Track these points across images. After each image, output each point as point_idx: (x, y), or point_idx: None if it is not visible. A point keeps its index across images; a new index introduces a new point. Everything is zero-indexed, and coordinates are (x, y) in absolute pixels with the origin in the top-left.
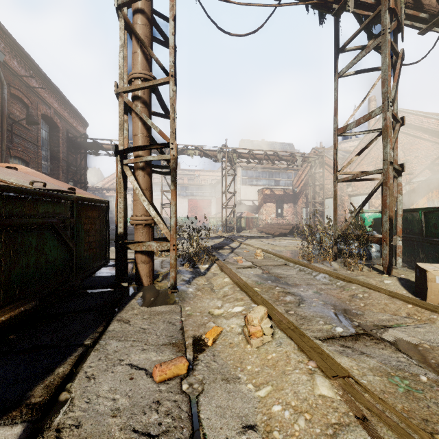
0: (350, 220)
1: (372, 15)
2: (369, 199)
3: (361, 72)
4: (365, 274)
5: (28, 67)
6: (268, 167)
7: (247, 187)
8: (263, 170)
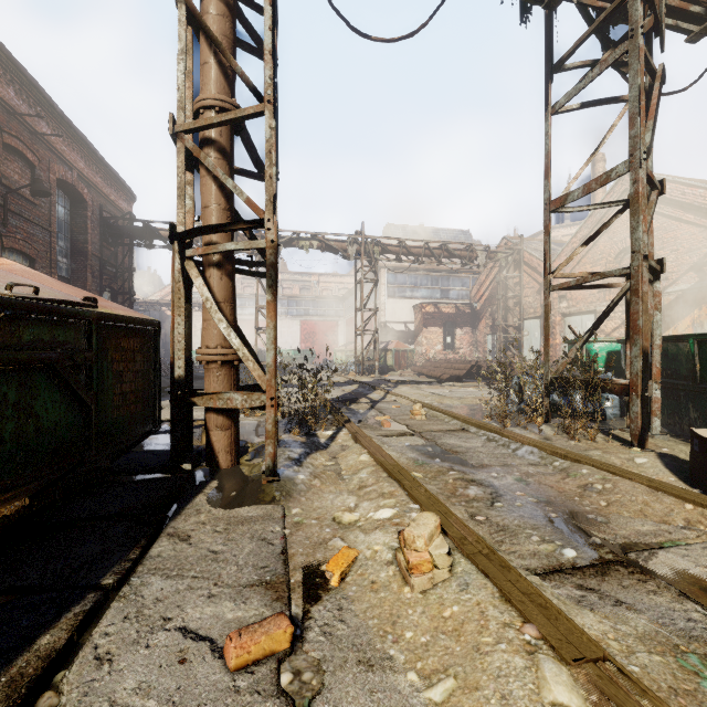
0: (573, 355)
1: (611, 5)
2: (604, 319)
3: (591, 105)
4: (600, 446)
5: (34, 101)
6: (431, 268)
7: (396, 301)
8: (423, 273)
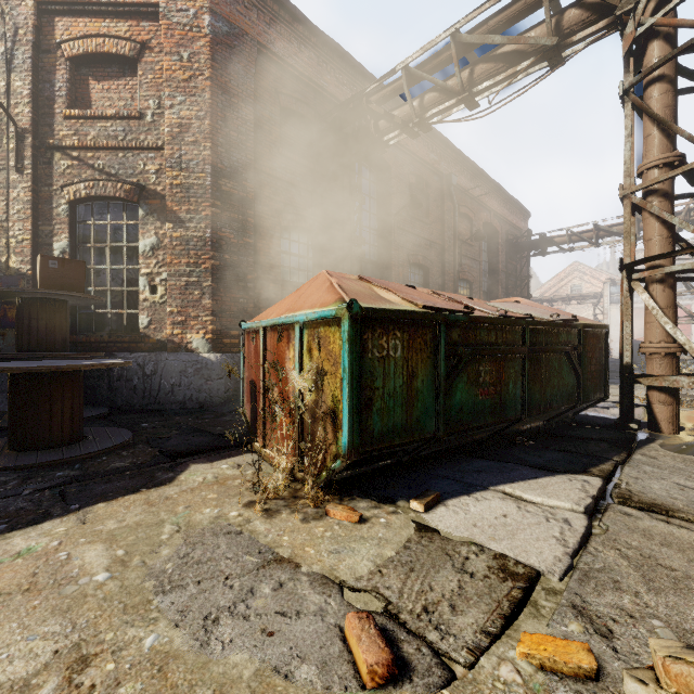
0: None
1: None
2: None
3: None
4: None
5: (472, 177)
6: None
7: None
8: None
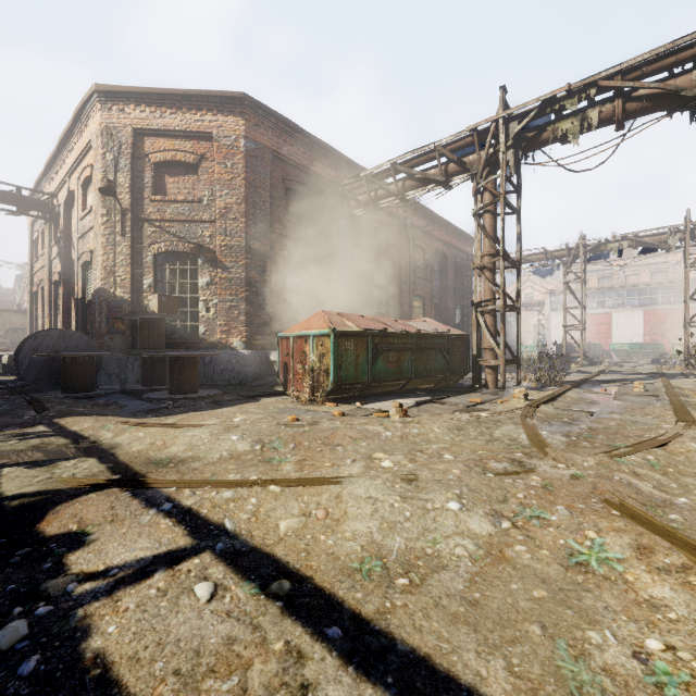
0: None
1: None
2: None
3: None
4: None
5: (424, 216)
6: None
7: None
8: None
